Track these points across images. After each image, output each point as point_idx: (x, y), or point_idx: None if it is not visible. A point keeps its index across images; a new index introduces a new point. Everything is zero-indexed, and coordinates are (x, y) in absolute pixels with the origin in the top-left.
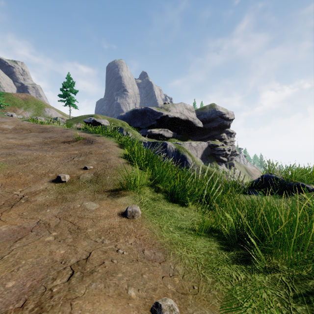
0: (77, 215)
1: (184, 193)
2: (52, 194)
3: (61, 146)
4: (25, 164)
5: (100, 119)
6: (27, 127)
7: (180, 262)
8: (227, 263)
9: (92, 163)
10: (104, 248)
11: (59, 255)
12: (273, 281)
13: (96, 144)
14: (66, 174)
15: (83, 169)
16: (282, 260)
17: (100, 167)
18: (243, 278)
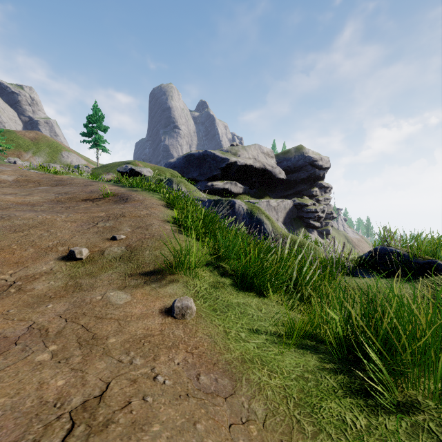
0: (95, 313)
1: (262, 275)
2: (60, 279)
3: (81, 206)
4: (23, 232)
5: (140, 167)
6: (35, 178)
7: (259, 395)
8: (336, 395)
9: (125, 230)
10: (132, 374)
11: (53, 389)
12: (415, 430)
13: (132, 203)
14: (85, 247)
15: (110, 240)
16: (424, 390)
17: (136, 236)
18: (364, 425)
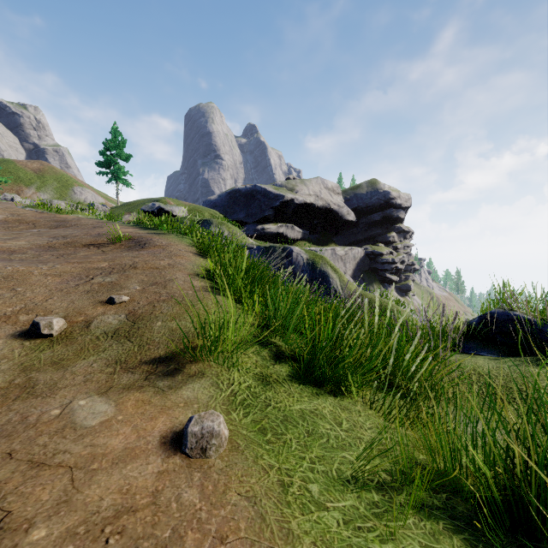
0: (33, 452)
1: (339, 360)
2: (3, 372)
3: (80, 254)
4: None
5: (171, 206)
6: (30, 218)
7: None
8: None
9: (132, 288)
10: None
11: None
12: None
13: (150, 249)
14: (62, 316)
15: (105, 303)
16: None
17: (147, 297)
18: None
